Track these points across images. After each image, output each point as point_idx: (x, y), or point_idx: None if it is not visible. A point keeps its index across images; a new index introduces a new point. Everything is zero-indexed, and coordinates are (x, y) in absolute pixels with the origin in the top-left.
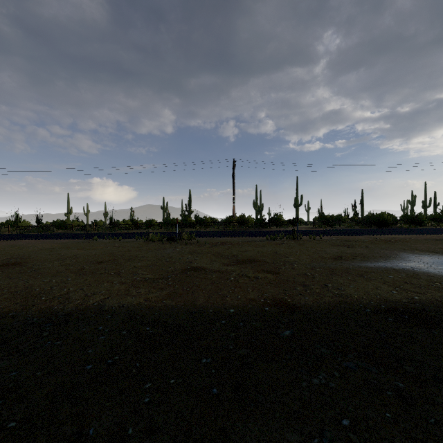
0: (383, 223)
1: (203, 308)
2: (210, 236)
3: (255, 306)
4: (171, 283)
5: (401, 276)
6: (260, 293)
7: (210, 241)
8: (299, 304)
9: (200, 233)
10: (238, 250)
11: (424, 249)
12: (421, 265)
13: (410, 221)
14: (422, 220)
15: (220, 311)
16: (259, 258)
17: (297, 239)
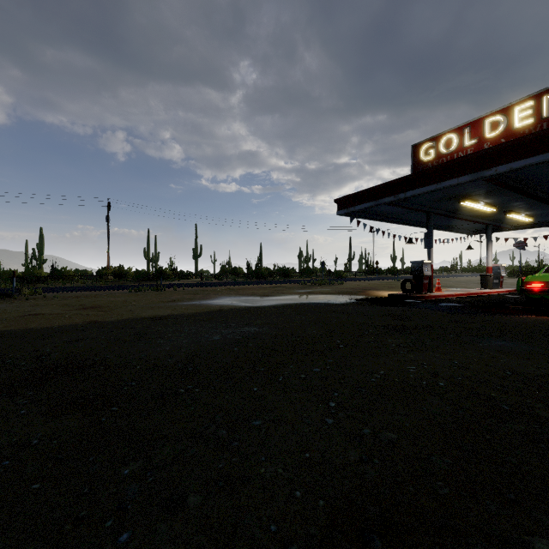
0: (261, 276)
1: (34, 328)
2: (65, 291)
3: (74, 324)
4: (6, 322)
5: (190, 306)
6: (83, 320)
7: (61, 296)
8: (104, 321)
9: (52, 289)
10: (90, 301)
11: (242, 293)
12: (216, 301)
13: (282, 274)
14: (289, 273)
15: (46, 327)
16: (106, 305)
17: (161, 290)
